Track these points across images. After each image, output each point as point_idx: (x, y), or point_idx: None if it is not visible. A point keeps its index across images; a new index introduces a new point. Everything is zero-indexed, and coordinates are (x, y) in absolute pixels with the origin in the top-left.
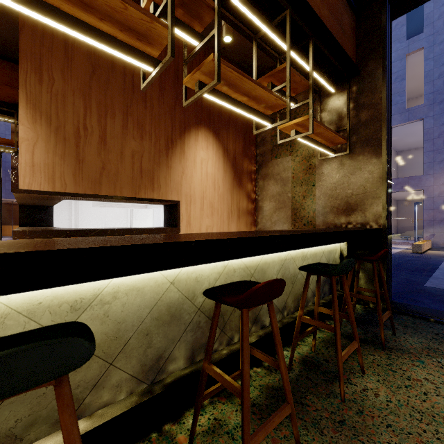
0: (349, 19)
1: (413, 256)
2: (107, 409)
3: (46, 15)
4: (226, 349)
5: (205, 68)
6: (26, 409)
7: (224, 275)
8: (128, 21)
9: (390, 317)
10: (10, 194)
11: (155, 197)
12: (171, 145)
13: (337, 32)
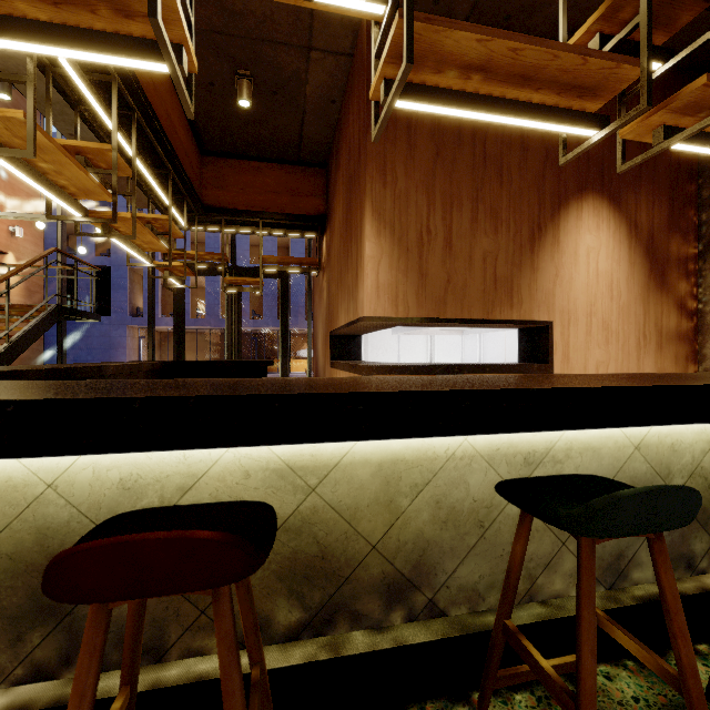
0: None
1: None
2: (562, 601)
3: (487, 111)
4: None
5: (678, 102)
6: (486, 567)
7: None
8: (577, 78)
9: None
10: (276, 322)
11: (514, 317)
12: (537, 234)
13: None
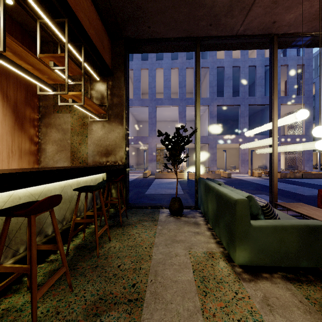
0: (107, 41)
1: (143, 179)
2: None
3: None
4: (12, 260)
5: None
6: None
7: (9, 203)
8: None
9: (125, 210)
10: None
11: None
12: None
13: (100, 47)
